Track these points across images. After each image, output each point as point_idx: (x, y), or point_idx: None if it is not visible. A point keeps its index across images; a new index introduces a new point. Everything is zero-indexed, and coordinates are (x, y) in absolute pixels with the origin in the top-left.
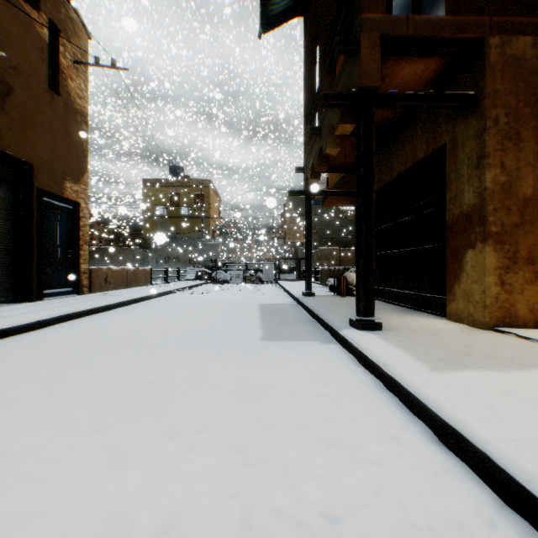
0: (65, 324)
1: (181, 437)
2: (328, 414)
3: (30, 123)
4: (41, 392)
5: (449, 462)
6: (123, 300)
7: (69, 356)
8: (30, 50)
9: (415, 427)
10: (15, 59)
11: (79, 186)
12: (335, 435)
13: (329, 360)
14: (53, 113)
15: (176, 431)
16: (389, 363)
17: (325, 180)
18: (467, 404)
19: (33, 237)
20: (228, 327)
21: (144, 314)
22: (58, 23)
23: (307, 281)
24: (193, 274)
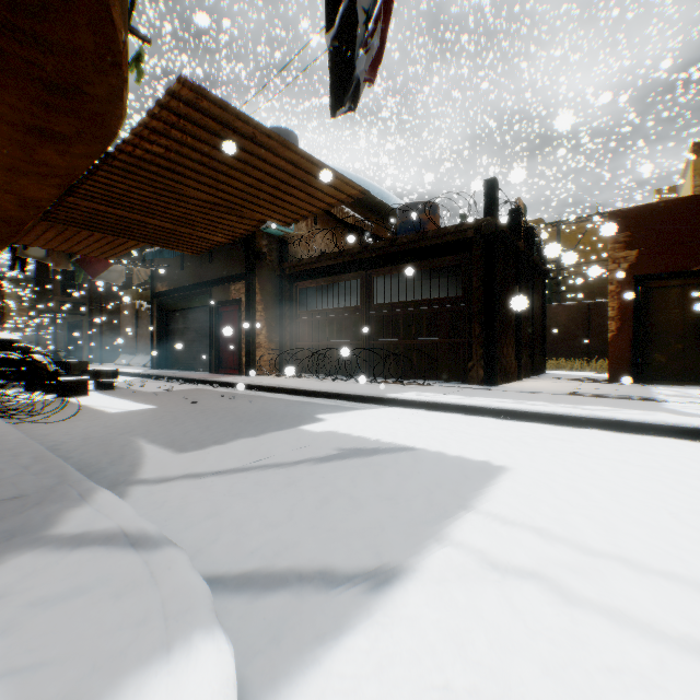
0: None
1: None
2: None
3: None
4: None
5: None
6: None
7: None
8: None
9: None
10: None
11: None
12: None
13: None
14: None
15: None
16: None
17: None
18: None
19: None
20: None
21: None
22: None
23: None
24: None
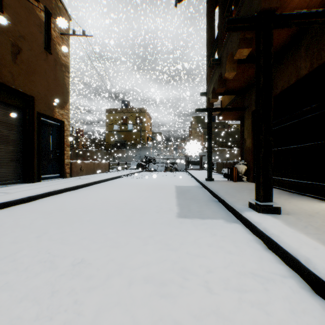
0: (46, 198)
1: None
2: None
3: (32, 71)
4: None
5: None
6: (88, 182)
7: (33, 227)
8: (32, 26)
9: None
10: (23, 31)
11: (63, 111)
12: None
13: (236, 241)
14: (47, 65)
15: None
16: (312, 260)
17: (220, 102)
18: None
19: (34, 142)
20: (153, 204)
21: (98, 192)
22: (50, 10)
23: (208, 170)
24: (135, 165)
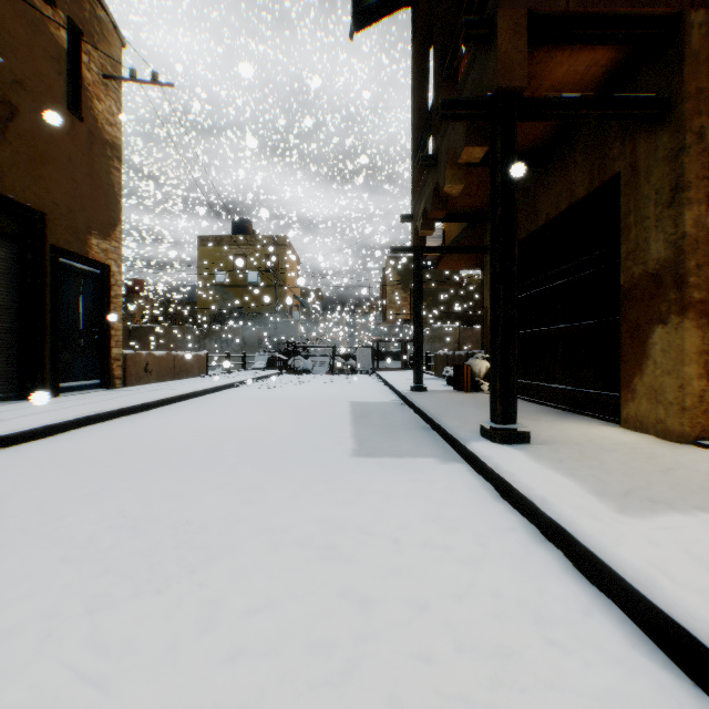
0: (83, 429)
1: (221, 625)
2: (458, 583)
3: (42, 157)
4: (25, 537)
5: (675, 688)
6: (167, 397)
7: (77, 479)
8: (42, 59)
9: (603, 612)
10: (21, 70)
11: (109, 243)
12: (473, 627)
13: (452, 488)
14: (73, 144)
15: (216, 612)
16: (550, 499)
17: (441, 233)
18: (697, 580)
19: (45, 311)
20: (306, 436)
21: (192, 417)
22: (80, 24)
23: (416, 371)
24: (263, 361)
